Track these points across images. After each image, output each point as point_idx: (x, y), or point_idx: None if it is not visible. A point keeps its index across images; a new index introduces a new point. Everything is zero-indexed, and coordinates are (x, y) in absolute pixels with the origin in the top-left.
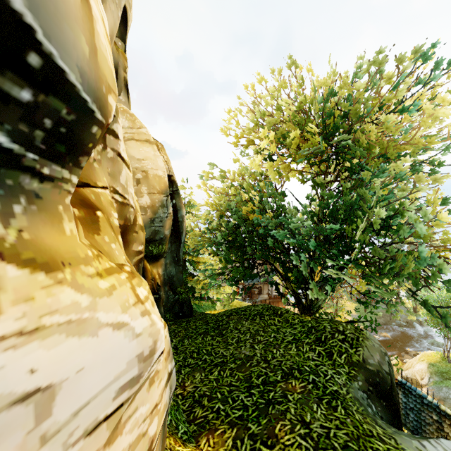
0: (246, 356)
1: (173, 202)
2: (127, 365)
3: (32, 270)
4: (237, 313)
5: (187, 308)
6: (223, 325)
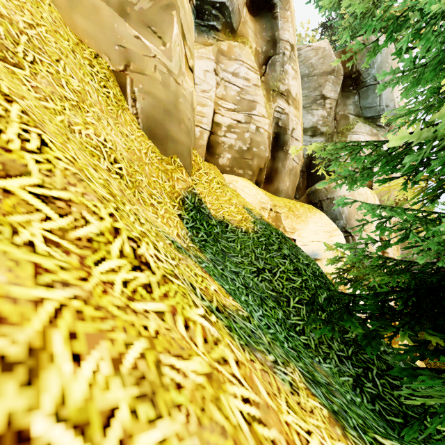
0: None
1: None
2: None
3: None
4: None
5: None
6: None
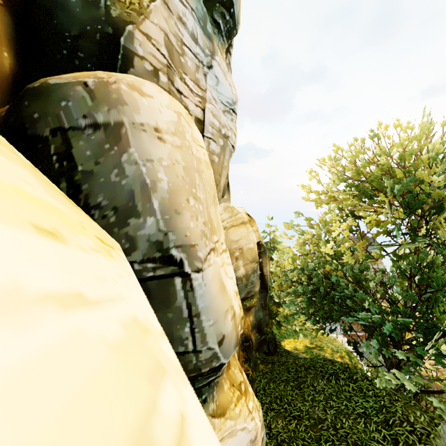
0: (318, 417)
1: (261, 261)
2: (246, 445)
3: (220, 417)
4: (314, 366)
5: (272, 346)
6: (301, 377)
